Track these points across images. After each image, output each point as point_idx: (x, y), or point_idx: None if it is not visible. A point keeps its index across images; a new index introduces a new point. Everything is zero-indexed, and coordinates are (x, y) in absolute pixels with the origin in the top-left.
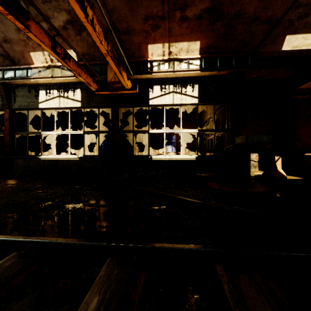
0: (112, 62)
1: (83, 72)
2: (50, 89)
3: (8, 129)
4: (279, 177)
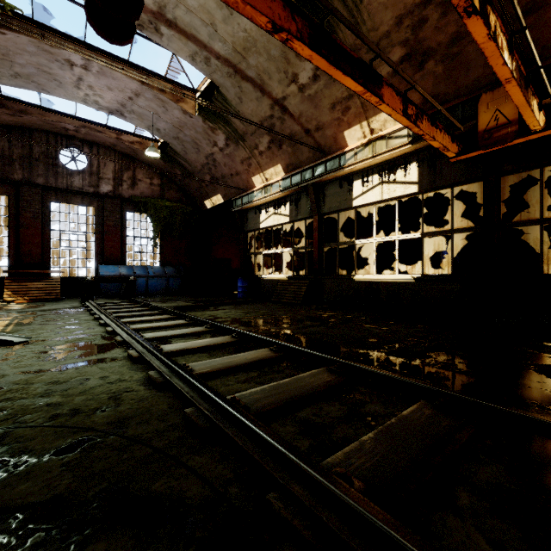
0: (516, 89)
1: (438, 131)
2: (368, 175)
3: (317, 241)
4: None
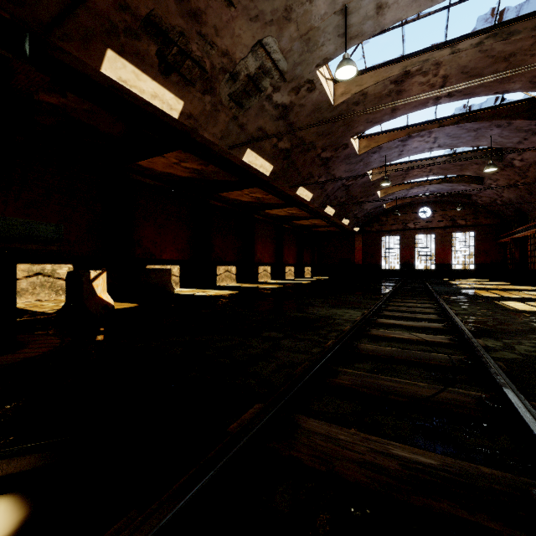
0: None
1: None
2: None
3: None
4: (97, 309)
